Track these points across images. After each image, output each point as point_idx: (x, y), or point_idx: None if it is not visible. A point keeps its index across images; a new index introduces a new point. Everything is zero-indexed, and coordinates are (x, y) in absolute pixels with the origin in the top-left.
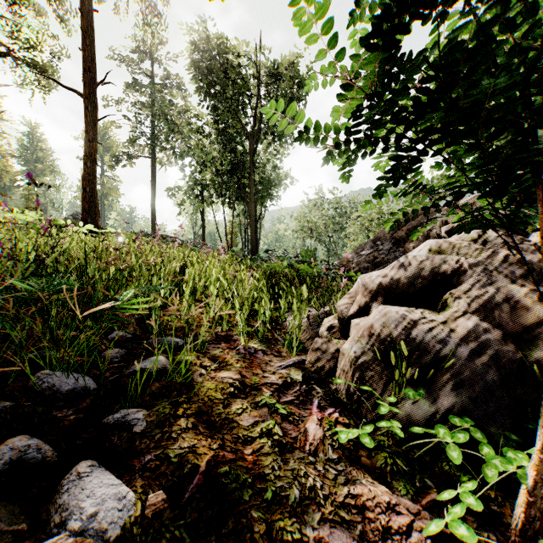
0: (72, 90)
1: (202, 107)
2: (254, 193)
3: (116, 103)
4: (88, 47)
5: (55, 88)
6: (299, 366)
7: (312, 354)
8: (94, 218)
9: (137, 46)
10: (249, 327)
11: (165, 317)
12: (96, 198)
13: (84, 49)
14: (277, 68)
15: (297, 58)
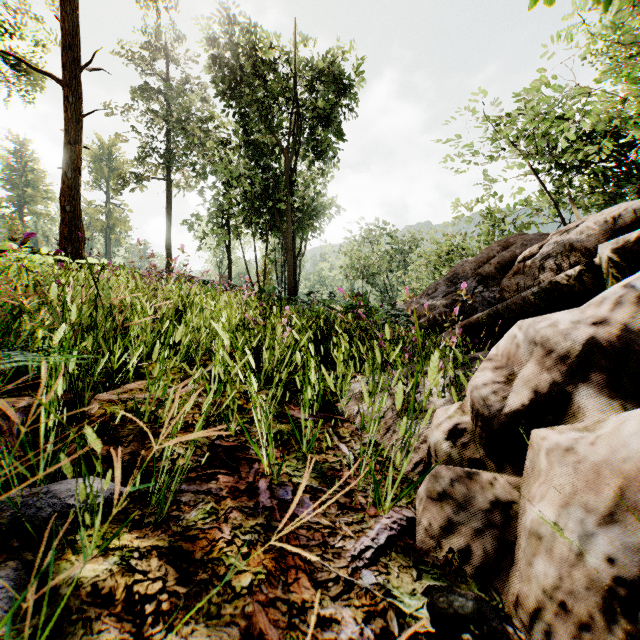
0: (46, 74)
1: (227, 114)
2: (292, 221)
3: (122, 112)
4: (69, 16)
5: (38, 85)
6: (405, 547)
7: (432, 509)
8: (77, 247)
9: (148, 41)
10: (283, 424)
11: (109, 408)
12: (80, 221)
13: (63, 19)
14: (322, 64)
15: (346, 51)
